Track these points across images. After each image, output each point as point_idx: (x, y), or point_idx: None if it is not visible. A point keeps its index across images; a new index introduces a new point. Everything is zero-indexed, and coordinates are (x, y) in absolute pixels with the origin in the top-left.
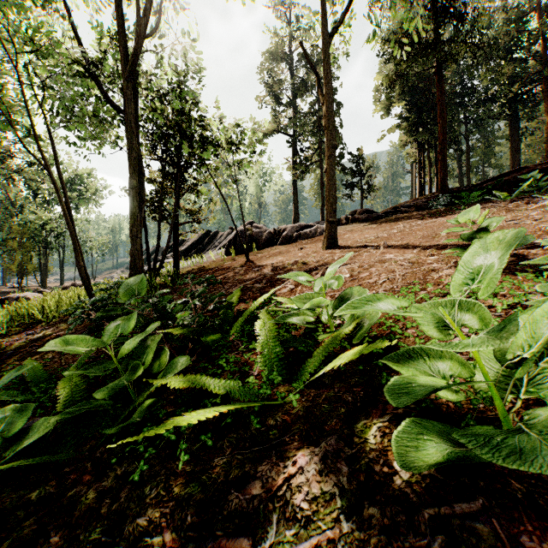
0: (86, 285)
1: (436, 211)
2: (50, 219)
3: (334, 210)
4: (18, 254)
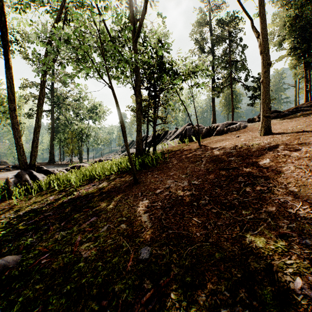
0: (130, 157)
1: None
2: (84, 127)
3: (269, 108)
4: (70, 145)
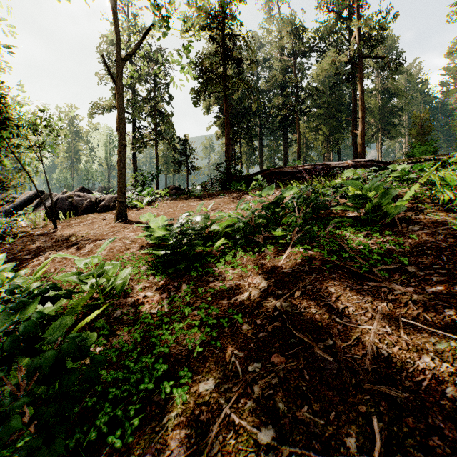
0: None
1: (213, 194)
2: None
3: (123, 193)
4: None
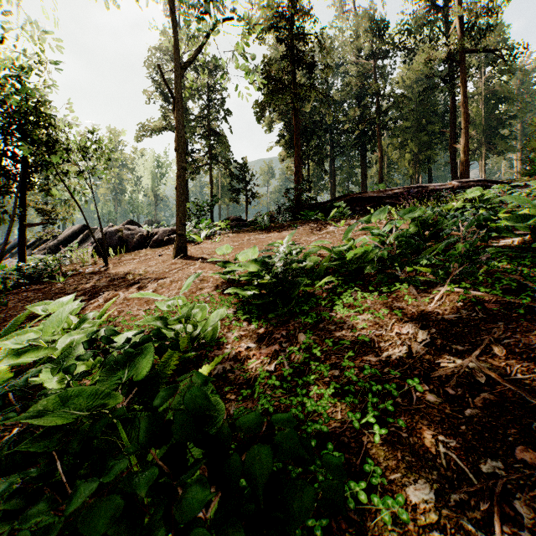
0: None
1: (283, 225)
2: None
3: (183, 224)
4: None
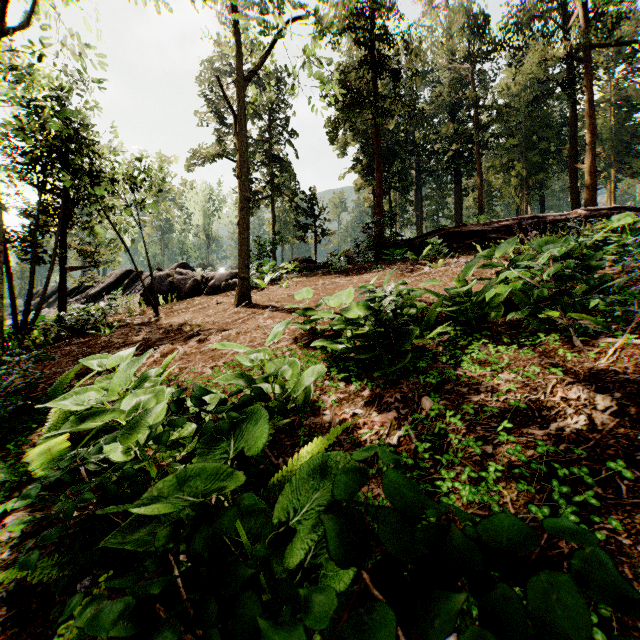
0: None
1: (363, 267)
2: None
3: (246, 265)
4: None
